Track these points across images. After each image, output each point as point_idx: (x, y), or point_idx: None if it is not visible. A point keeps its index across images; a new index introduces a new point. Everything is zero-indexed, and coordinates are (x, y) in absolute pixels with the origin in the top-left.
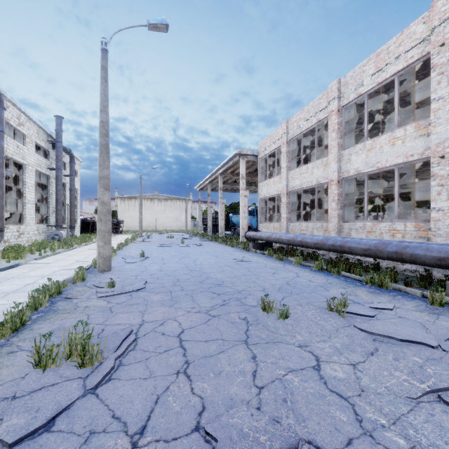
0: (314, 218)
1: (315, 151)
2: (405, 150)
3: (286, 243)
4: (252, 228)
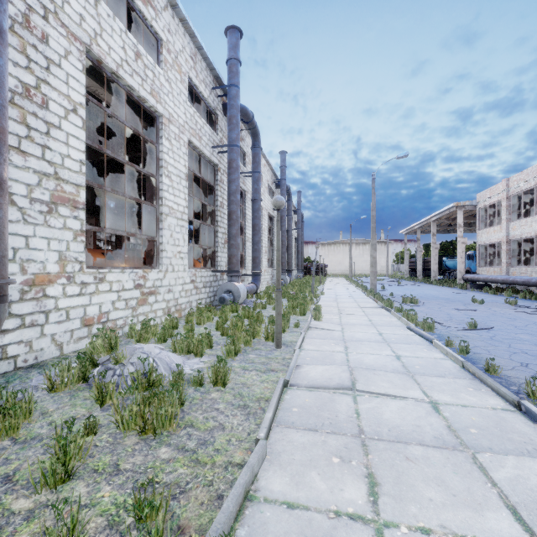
0: None
1: None
2: None
3: (501, 283)
4: (471, 272)
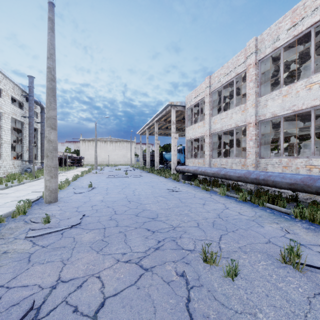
0: (229, 155)
1: (230, 102)
2: None
3: (211, 176)
4: (181, 163)
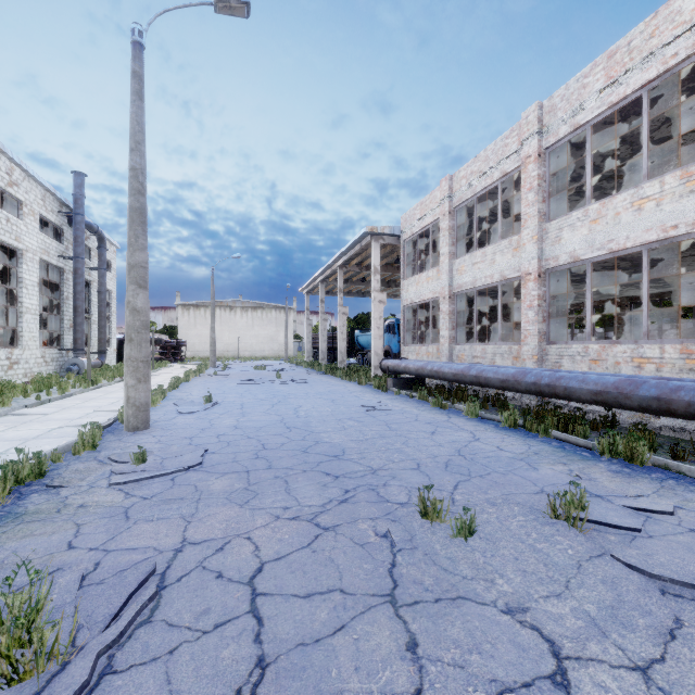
0: (492, 337)
1: (494, 228)
2: (661, 218)
3: (450, 380)
4: (392, 353)
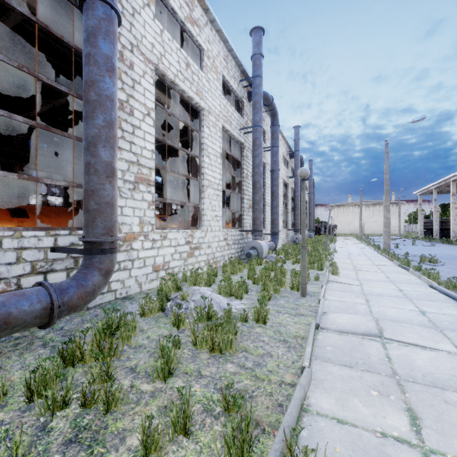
0: None
1: None
2: None
3: None
4: None
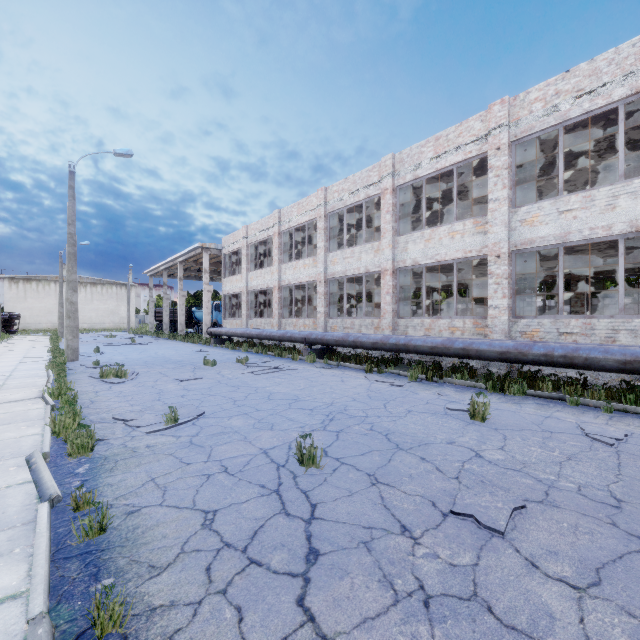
0: None
1: None
2: (309, 273)
3: (240, 336)
4: (218, 324)
